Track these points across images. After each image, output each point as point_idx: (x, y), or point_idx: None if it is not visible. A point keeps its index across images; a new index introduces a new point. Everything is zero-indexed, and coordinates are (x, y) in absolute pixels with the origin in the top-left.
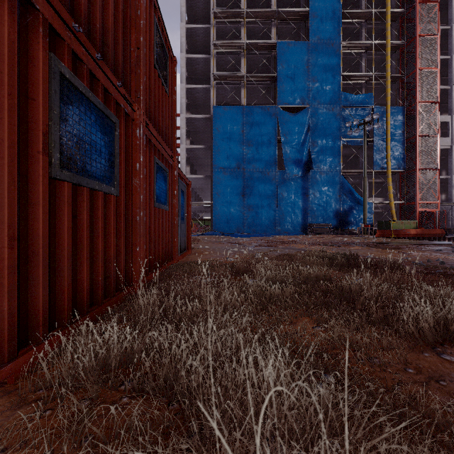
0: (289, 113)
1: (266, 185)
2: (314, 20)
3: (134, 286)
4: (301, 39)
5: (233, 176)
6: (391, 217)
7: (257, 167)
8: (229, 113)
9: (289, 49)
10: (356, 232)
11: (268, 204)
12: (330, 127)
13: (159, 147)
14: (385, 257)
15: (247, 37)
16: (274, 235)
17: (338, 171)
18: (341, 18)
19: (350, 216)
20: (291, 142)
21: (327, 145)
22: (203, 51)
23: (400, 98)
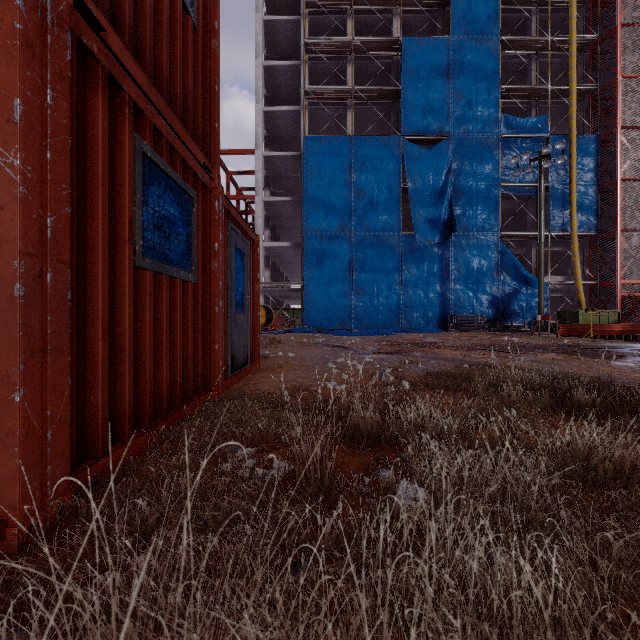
0: (420, 147)
1: (385, 256)
2: (458, 5)
3: (1, 527)
4: (438, 35)
5: (334, 244)
6: (579, 305)
7: (371, 228)
8: (329, 147)
9: (420, 49)
10: (523, 328)
11: (388, 286)
12: (482, 167)
13: (160, 124)
14: (637, 379)
15: (356, 35)
16: (397, 333)
17: (495, 234)
18: (500, 0)
19: (514, 304)
20: (424, 190)
21: (478, 194)
22: (289, 58)
23: (590, 124)
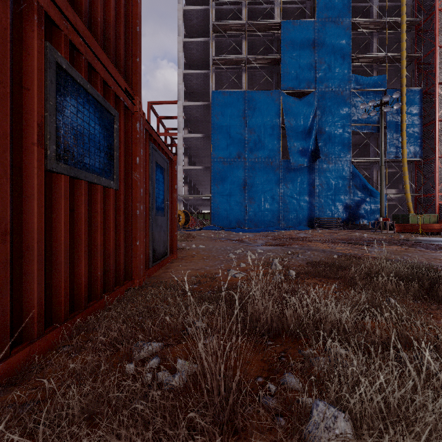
0: (294, 98)
1: (269, 176)
2: None
3: None
4: (307, 19)
5: (233, 167)
6: (408, 210)
7: (259, 156)
8: (229, 98)
9: (294, 28)
10: (368, 226)
11: (271, 196)
12: (339, 112)
13: (78, 43)
14: None
15: (249, 20)
16: (278, 230)
17: (348, 160)
18: None
19: (361, 209)
20: (297, 129)
21: (335, 131)
22: (201, 36)
23: (415, 81)
